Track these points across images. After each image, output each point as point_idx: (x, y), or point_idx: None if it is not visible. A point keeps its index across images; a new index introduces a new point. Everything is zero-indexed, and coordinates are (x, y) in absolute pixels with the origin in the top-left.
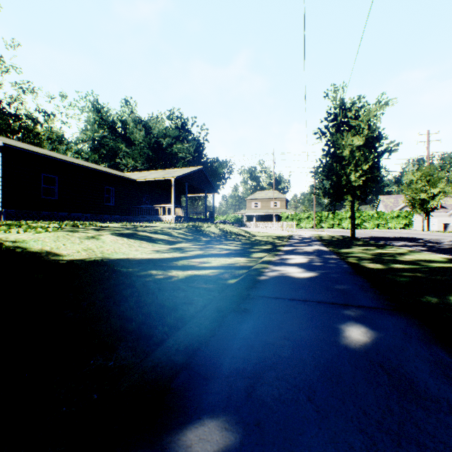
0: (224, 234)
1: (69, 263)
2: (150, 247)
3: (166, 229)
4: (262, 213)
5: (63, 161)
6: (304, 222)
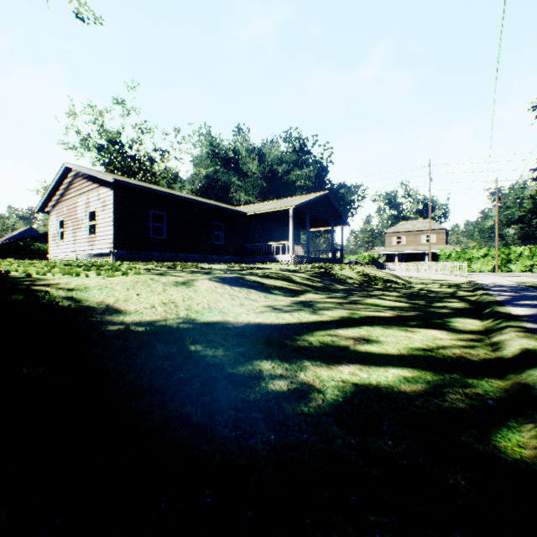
0: (364, 280)
1: (119, 333)
2: (262, 300)
3: (283, 271)
4: (408, 251)
5: (170, 195)
6: (478, 262)
